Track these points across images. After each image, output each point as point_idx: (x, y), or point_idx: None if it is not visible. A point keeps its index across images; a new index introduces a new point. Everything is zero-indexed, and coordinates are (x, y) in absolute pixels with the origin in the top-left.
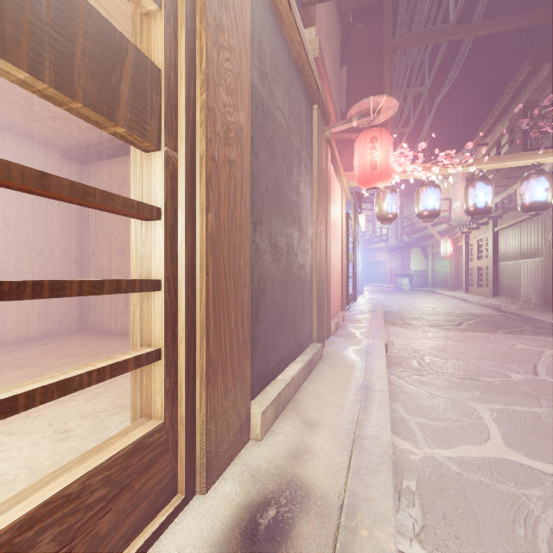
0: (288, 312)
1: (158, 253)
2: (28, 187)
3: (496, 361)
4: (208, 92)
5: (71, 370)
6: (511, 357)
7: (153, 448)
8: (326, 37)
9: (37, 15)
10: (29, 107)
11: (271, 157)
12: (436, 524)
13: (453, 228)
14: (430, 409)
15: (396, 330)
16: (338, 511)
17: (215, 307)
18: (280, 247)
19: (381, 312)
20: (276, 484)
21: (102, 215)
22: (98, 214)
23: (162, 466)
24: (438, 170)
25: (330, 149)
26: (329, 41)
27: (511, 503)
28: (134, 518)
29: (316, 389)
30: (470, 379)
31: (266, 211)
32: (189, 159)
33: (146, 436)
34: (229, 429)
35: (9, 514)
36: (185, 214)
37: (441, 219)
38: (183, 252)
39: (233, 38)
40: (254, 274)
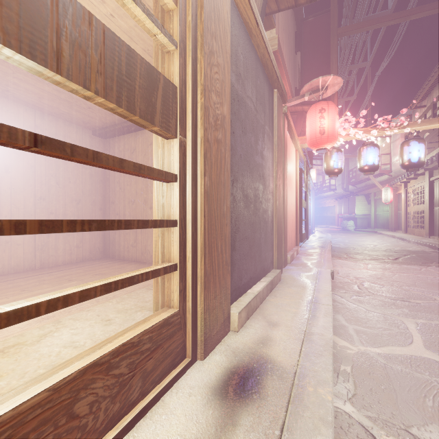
0: (255, 244)
1: (175, 203)
2: (115, 168)
3: (425, 288)
4: (205, 97)
5: (131, 272)
6: None
7: (173, 325)
8: (283, 33)
9: (119, 71)
10: (74, 102)
11: (244, 133)
12: (364, 394)
13: (393, 178)
14: (366, 320)
15: (341, 262)
16: (292, 375)
17: (209, 238)
18: (249, 197)
19: (329, 248)
20: (249, 358)
21: (119, 175)
22: (116, 174)
23: (178, 337)
24: (377, 133)
25: (287, 120)
26: (286, 35)
27: (424, 385)
28: (163, 366)
29: (276, 301)
30: (401, 300)
31: (240, 172)
32: (193, 142)
33: (170, 317)
34: (217, 320)
35: (107, 347)
36: (191, 178)
37: (382, 171)
38: (190, 202)
39: (220, 57)
40: (232, 216)
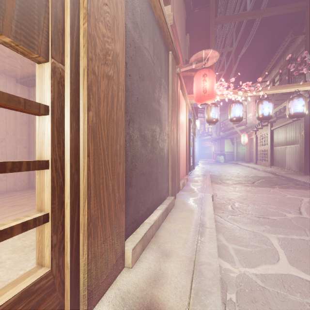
0: (152, 178)
1: (47, 140)
2: None
3: (276, 205)
4: (89, 23)
5: None
6: (285, 203)
7: (40, 292)
8: (177, 15)
9: None
10: None
11: (141, 79)
12: None
13: (248, 128)
14: (241, 238)
15: (217, 186)
16: None
17: (95, 179)
18: (147, 137)
19: (209, 175)
20: (139, 306)
21: None
22: None
23: (48, 303)
24: (242, 94)
25: (179, 79)
26: (179, 18)
27: None
28: None
29: (170, 227)
30: (263, 218)
31: (137, 113)
32: (73, 70)
33: (32, 285)
34: (107, 264)
35: None
36: (69, 111)
37: (241, 123)
38: (68, 140)
39: None
40: (128, 155)
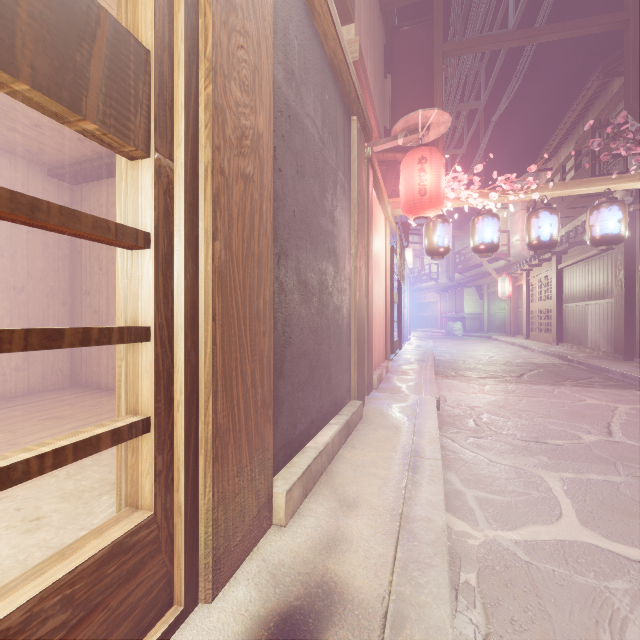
0: (320, 364)
1: (147, 292)
2: None
3: (564, 419)
4: (215, 85)
5: (15, 452)
6: (581, 414)
7: (138, 549)
8: (367, 39)
9: None
10: (3, 112)
11: (300, 175)
12: (503, 632)
13: (511, 265)
14: (491, 479)
15: (448, 383)
16: (381, 622)
17: (225, 361)
18: (311, 285)
19: (431, 362)
20: (302, 586)
21: (97, 246)
22: (92, 245)
23: (151, 571)
24: (497, 197)
25: (372, 170)
26: (371, 44)
27: (591, 600)
28: None
29: (355, 457)
30: (535, 442)
31: (293, 241)
32: (189, 170)
33: (128, 535)
34: (244, 515)
35: None
36: (183, 242)
37: (498, 255)
38: (181, 291)
39: (249, 21)
40: (278, 318)
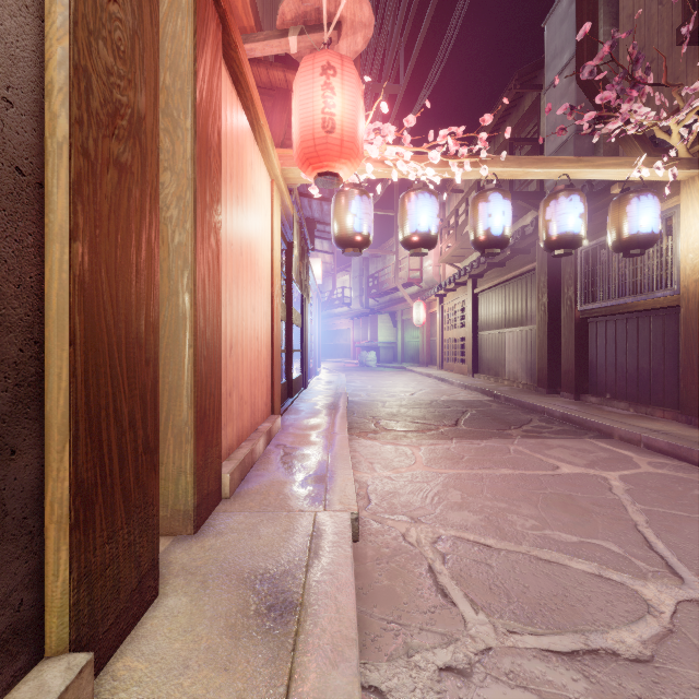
0: None
1: None
2: None
3: (573, 530)
4: None
5: None
6: (582, 507)
7: None
8: None
9: None
10: None
11: None
12: None
13: (424, 291)
14: None
15: (368, 448)
16: None
17: None
18: None
19: (343, 408)
20: None
21: None
22: None
23: None
24: (439, 157)
25: (216, 8)
26: None
27: None
28: None
29: None
30: (592, 657)
31: None
32: None
33: None
34: None
35: None
36: None
37: (411, 280)
38: None
39: None
40: None
